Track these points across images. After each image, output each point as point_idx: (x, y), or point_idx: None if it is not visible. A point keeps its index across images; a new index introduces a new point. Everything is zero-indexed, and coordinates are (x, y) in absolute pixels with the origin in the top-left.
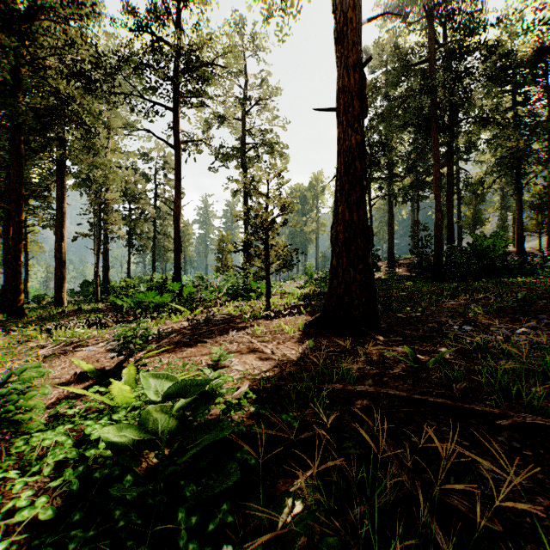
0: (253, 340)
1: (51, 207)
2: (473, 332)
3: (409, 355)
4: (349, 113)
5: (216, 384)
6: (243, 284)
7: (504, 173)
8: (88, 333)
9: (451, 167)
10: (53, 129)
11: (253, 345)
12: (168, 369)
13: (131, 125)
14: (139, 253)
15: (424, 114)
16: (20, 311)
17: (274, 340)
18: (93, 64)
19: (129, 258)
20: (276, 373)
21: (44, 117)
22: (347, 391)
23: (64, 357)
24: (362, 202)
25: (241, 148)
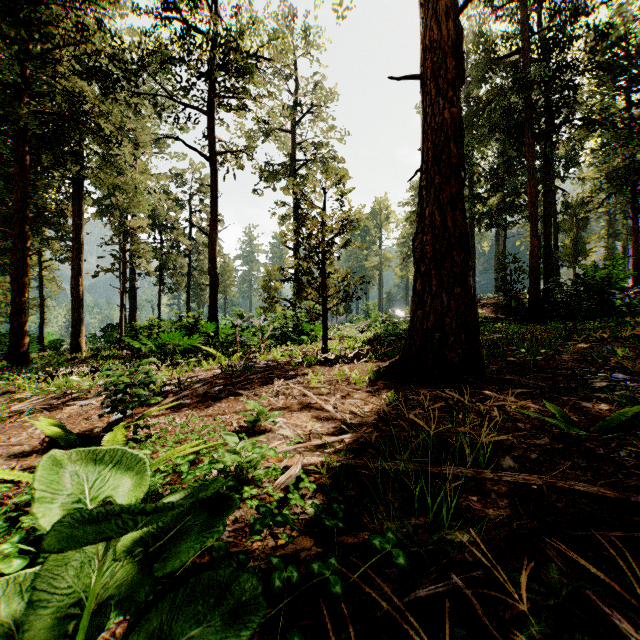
0: (306, 392)
1: (70, 238)
2: (633, 382)
3: (557, 415)
4: (440, 76)
5: (247, 461)
6: (293, 325)
7: (617, 189)
8: (90, 382)
9: (549, 183)
10: (67, 141)
11: (306, 398)
12: (182, 432)
13: (162, 142)
14: (171, 292)
15: (516, 118)
16: (23, 357)
17: (337, 393)
18: (111, 57)
19: (159, 297)
20: (347, 443)
21: (52, 122)
22: (474, 478)
23: (47, 414)
24: (459, 200)
25: (290, 164)
